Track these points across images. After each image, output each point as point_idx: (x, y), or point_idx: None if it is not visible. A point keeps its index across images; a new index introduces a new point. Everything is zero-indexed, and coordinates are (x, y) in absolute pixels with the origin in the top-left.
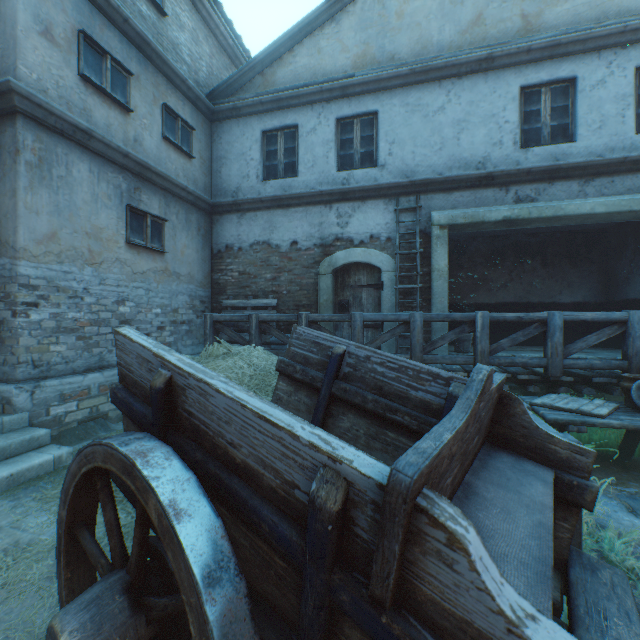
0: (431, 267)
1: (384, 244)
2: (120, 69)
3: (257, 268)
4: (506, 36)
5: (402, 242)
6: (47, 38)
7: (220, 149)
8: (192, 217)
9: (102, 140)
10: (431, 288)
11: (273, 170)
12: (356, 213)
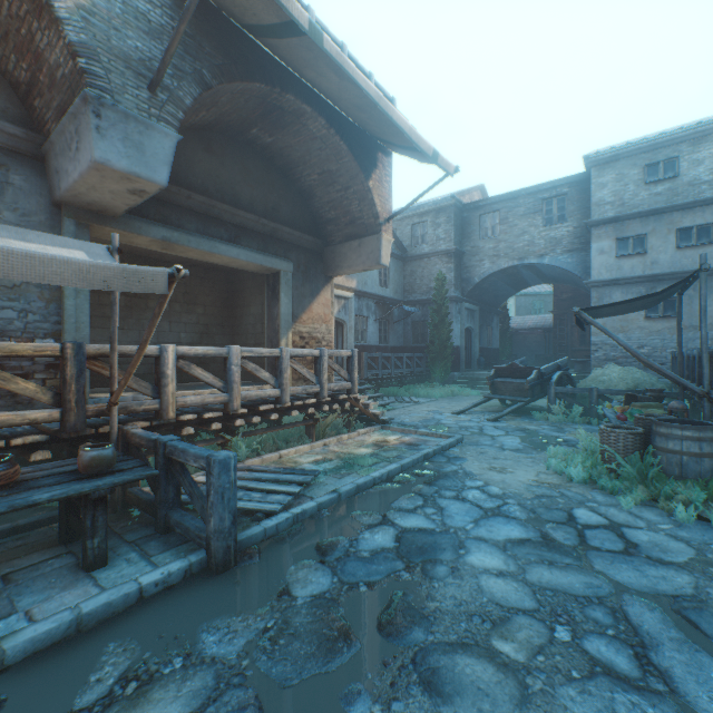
0: None
1: None
2: (638, 237)
3: None
4: None
5: None
6: (600, 254)
7: None
8: None
9: (622, 279)
10: None
11: None
12: None
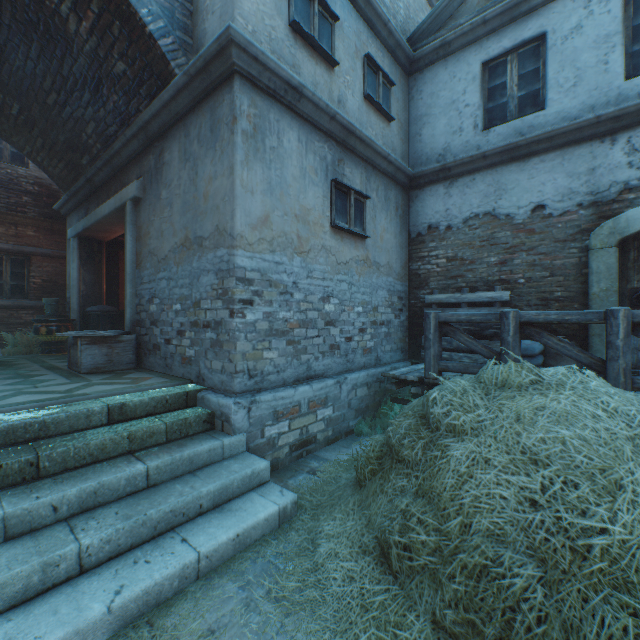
0: None
1: None
2: (325, 15)
3: (474, 250)
4: None
5: None
6: None
7: (419, 106)
8: (390, 194)
9: (311, 99)
10: None
11: (499, 112)
12: None
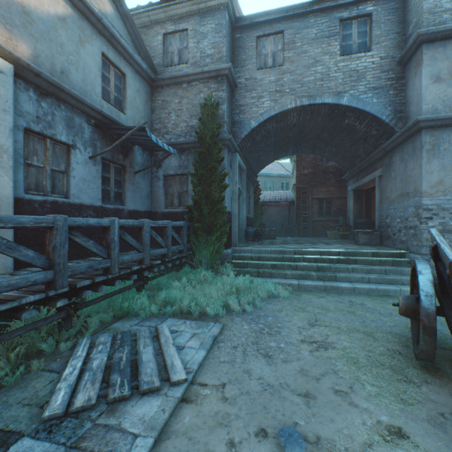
0: None
1: None
2: None
3: None
4: None
5: None
6: (436, 82)
7: None
8: None
9: None
10: None
11: None
12: None
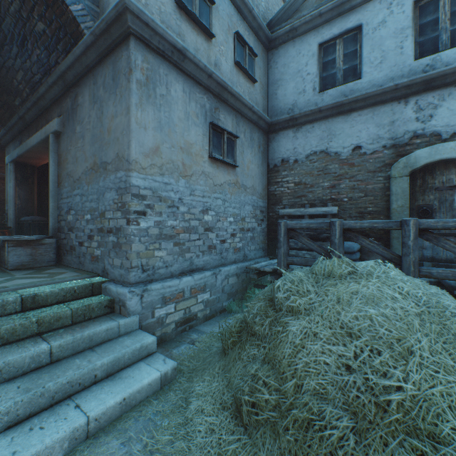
0: None
1: None
2: None
3: (313, 177)
4: None
5: None
6: None
7: (275, 73)
8: (254, 136)
9: (193, 60)
10: None
11: (330, 79)
12: (445, 102)
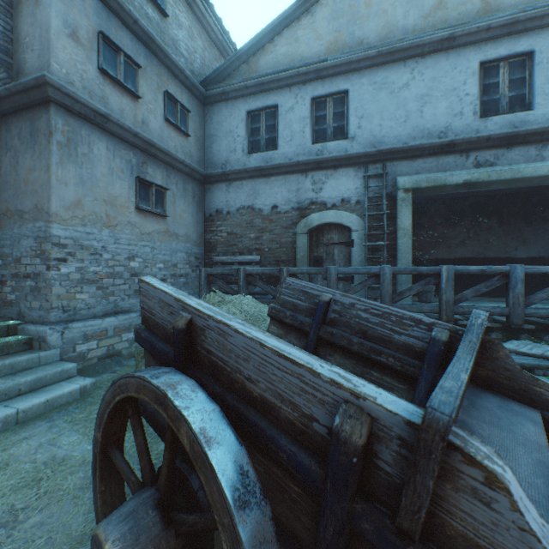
0: (396, 226)
1: (354, 207)
2: (131, 63)
3: (243, 229)
4: (466, 17)
5: (370, 204)
6: (74, 39)
7: (211, 128)
8: (188, 186)
9: (117, 123)
10: (396, 245)
11: (256, 145)
12: (329, 180)
